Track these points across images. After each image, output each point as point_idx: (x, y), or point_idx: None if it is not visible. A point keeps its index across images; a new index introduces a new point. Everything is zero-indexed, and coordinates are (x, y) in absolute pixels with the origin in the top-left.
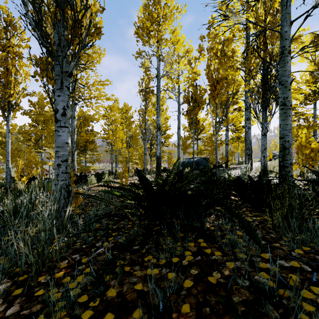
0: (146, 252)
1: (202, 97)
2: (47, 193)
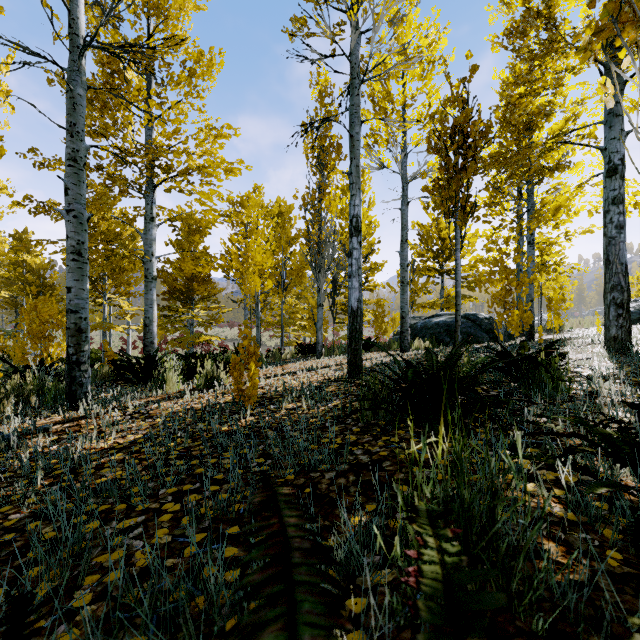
0: None
1: (488, 130)
2: (26, 418)
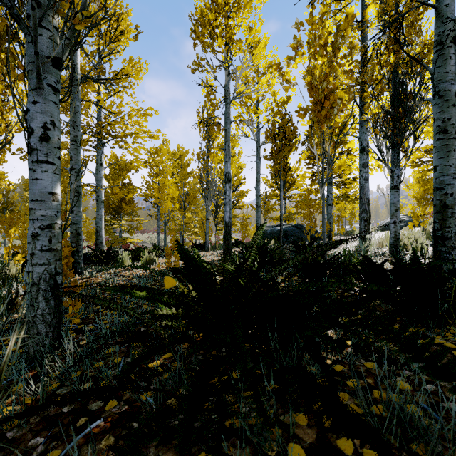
0: (196, 439)
1: (295, 131)
2: None
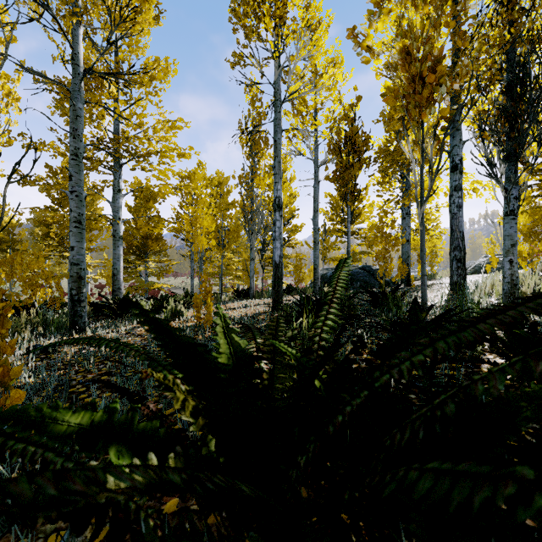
0: None
1: (367, 141)
2: (44, 340)
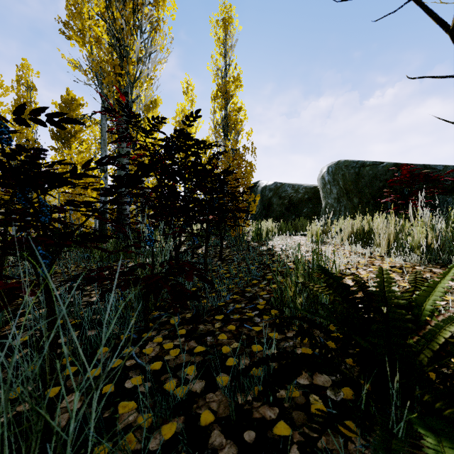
0: None
1: None
2: None
